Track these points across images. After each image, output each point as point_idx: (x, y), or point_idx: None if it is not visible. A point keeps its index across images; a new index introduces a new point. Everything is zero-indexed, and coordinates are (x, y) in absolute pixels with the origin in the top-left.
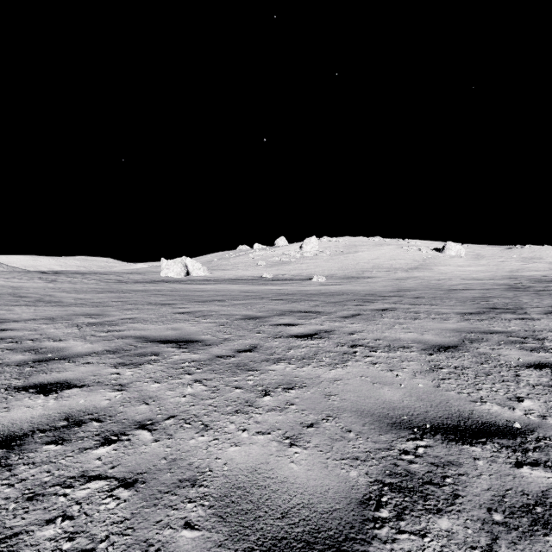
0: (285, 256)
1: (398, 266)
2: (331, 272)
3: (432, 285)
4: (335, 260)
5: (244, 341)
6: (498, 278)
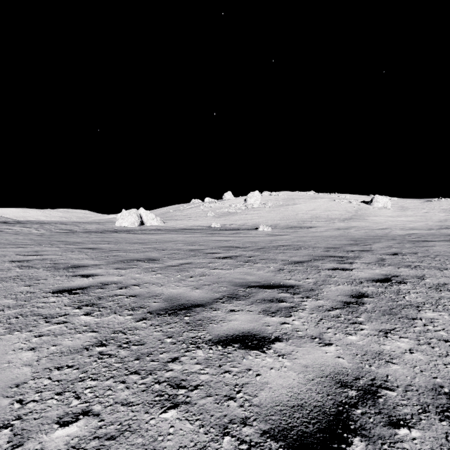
0: (231, 208)
1: (334, 216)
2: (274, 222)
3: (382, 236)
4: (276, 211)
5: None
6: (436, 227)
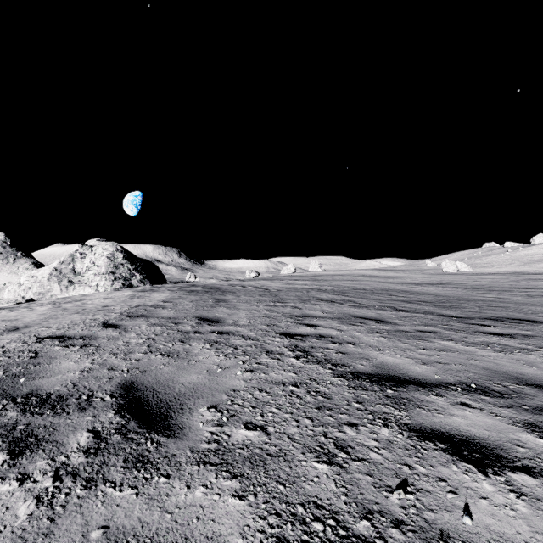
0: (539, 255)
1: None
2: None
3: None
4: None
5: (513, 282)
6: None
